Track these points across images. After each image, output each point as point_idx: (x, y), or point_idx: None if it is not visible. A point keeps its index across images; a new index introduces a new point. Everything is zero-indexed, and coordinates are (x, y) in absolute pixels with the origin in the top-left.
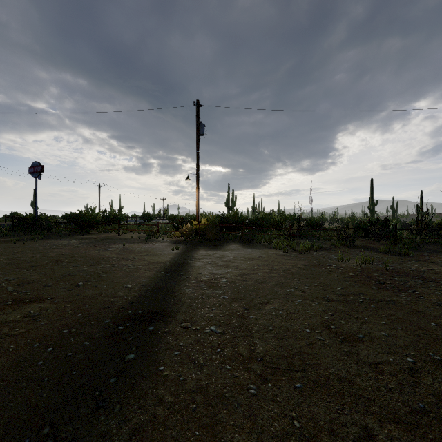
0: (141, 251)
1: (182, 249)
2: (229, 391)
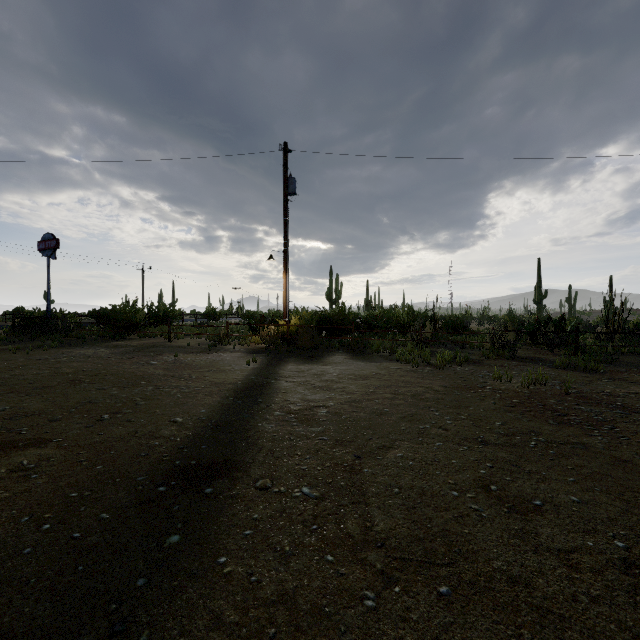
0: (201, 365)
1: (262, 362)
2: (331, 602)
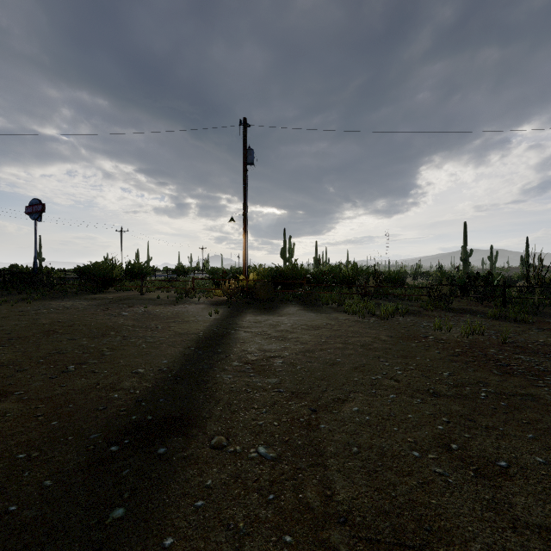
0: (167, 316)
1: (223, 314)
2: None
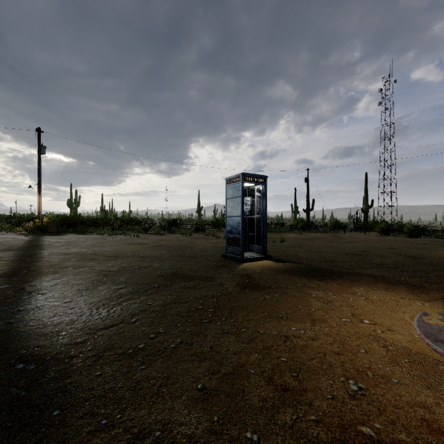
0: None
1: (32, 236)
2: (62, 248)
